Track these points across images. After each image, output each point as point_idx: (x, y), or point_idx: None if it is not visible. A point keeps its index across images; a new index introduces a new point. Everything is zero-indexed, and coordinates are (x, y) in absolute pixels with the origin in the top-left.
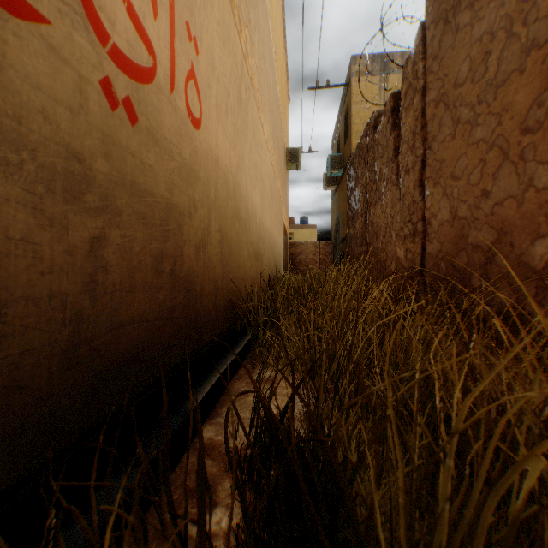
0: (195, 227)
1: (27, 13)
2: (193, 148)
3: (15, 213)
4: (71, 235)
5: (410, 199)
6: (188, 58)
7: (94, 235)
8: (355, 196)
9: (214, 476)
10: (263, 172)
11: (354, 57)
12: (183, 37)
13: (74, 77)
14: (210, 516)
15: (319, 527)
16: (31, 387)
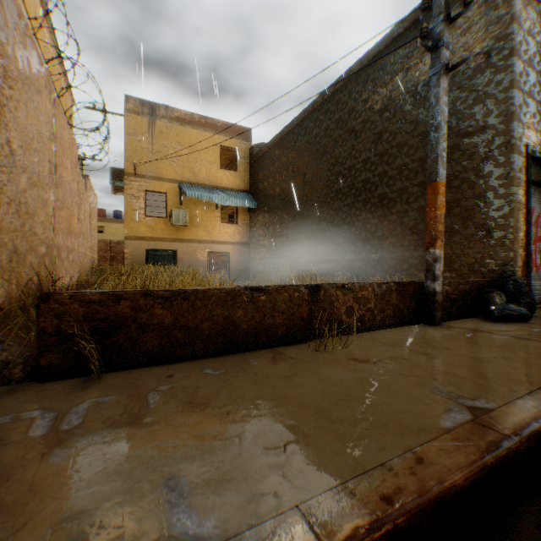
0: None
1: None
2: None
3: None
4: None
5: None
6: None
7: None
8: None
9: None
10: None
11: (127, 96)
12: None
13: None
14: None
15: None
16: None
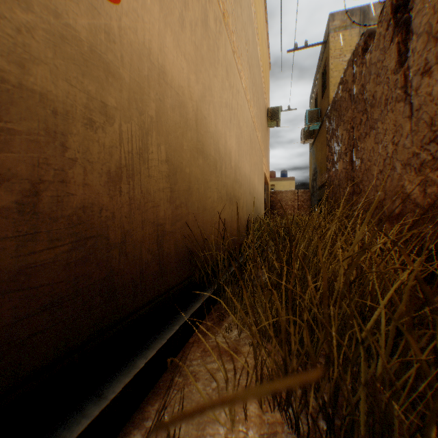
0: (107, 145)
1: None
2: (102, 27)
3: None
4: None
5: (433, 109)
6: None
7: None
8: (337, 136)
9: None
10: (240, 118)
11: (332, 15)
12: None
13: None
14: None
15: None
16: None
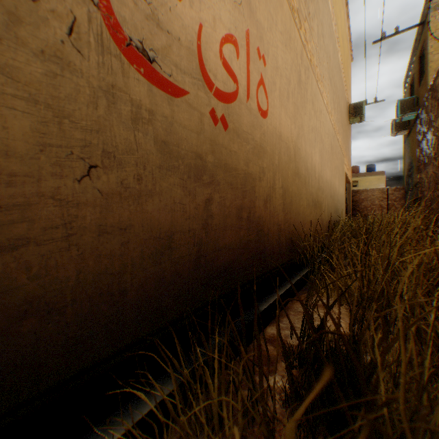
0: (263, 186)
1: (180, 92)
2: (262, 132)
3: (176, 190)
4: (197, 199)
5: None
6: (259, 71)
7: (206, 198)
8: (426, 140)
9: (274, 356)
10: (322, 133)
11: None
12: (255, 59)
13: (198, 115)
14: (268, 368)
15: (336, 385)
16: (181, 274)
